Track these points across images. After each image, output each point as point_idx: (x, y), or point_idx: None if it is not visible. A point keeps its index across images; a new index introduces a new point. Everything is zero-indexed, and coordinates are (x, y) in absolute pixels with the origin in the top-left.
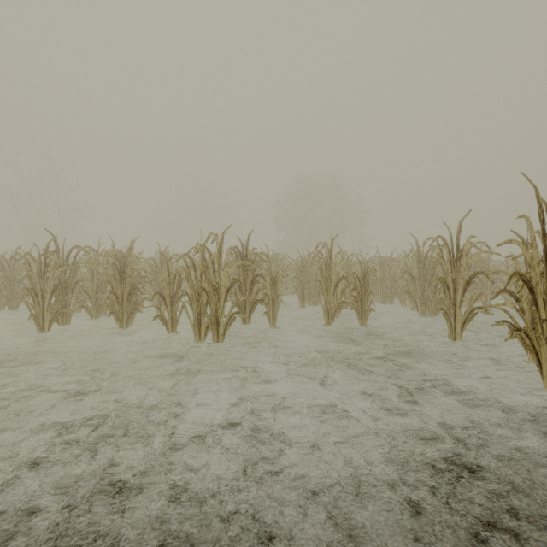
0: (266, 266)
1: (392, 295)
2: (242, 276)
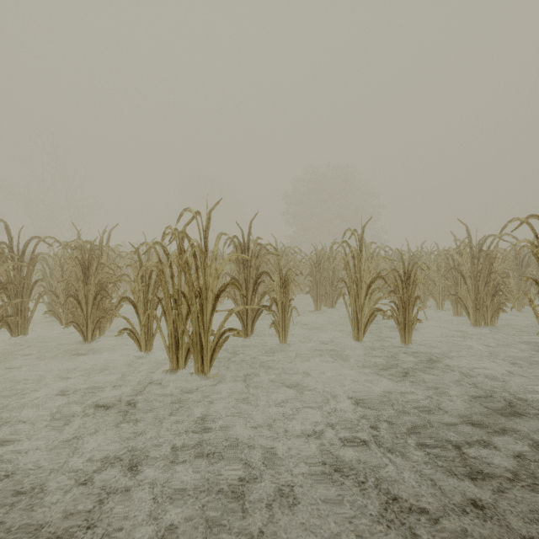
0: (274, 261)
1: (427, 296)
2: (242, 274)
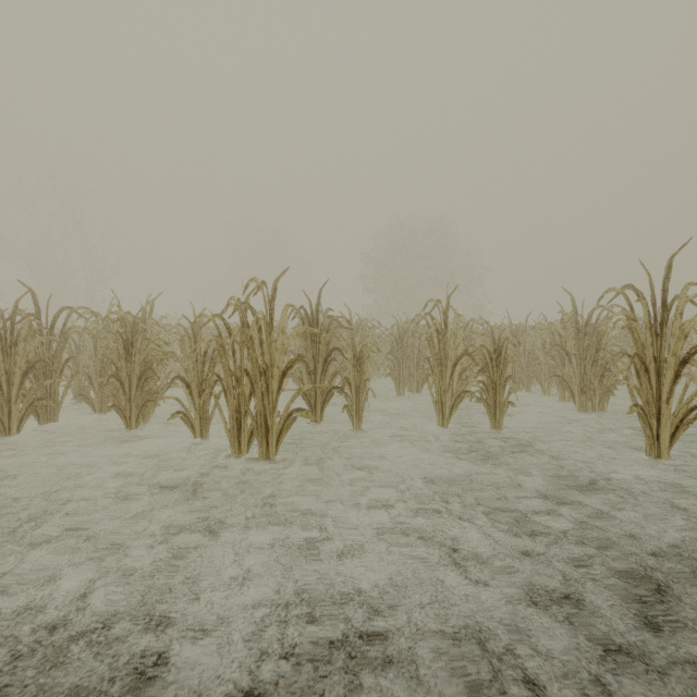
0: (348, 337)
1: (530, 379)
2: (310, 351)
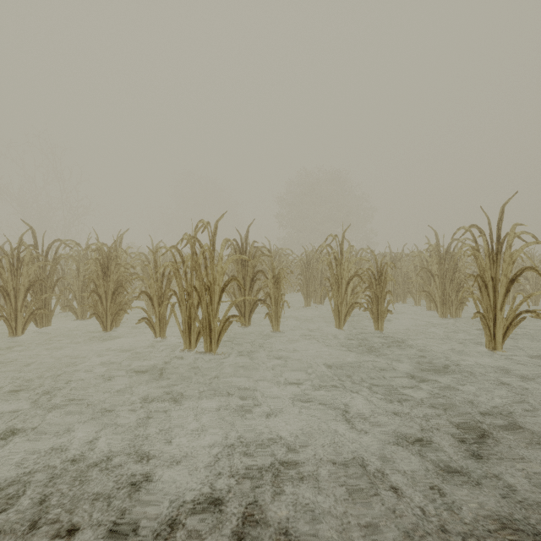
0: (268, 262)
1: (405, 293)
2: (241, 273)
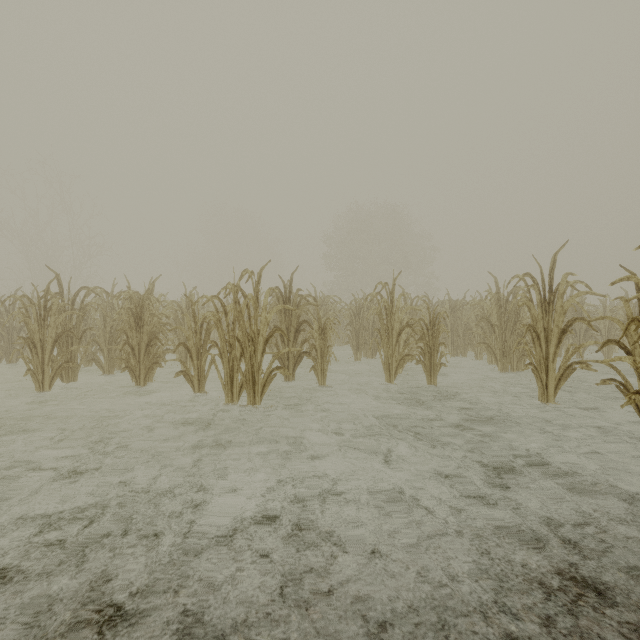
0: (313, 311)
1: (465, 346)
2: (284, 323)
